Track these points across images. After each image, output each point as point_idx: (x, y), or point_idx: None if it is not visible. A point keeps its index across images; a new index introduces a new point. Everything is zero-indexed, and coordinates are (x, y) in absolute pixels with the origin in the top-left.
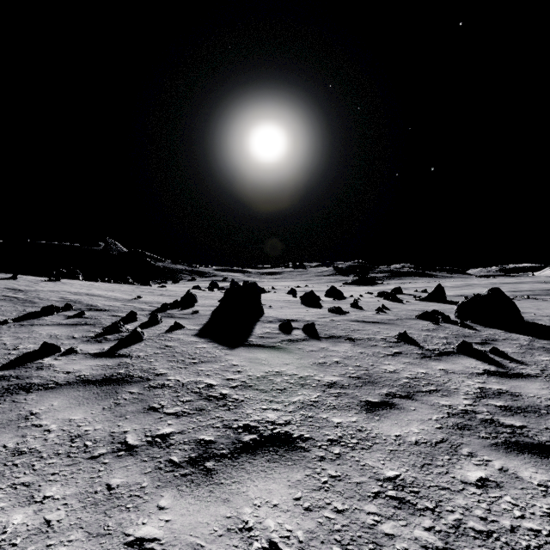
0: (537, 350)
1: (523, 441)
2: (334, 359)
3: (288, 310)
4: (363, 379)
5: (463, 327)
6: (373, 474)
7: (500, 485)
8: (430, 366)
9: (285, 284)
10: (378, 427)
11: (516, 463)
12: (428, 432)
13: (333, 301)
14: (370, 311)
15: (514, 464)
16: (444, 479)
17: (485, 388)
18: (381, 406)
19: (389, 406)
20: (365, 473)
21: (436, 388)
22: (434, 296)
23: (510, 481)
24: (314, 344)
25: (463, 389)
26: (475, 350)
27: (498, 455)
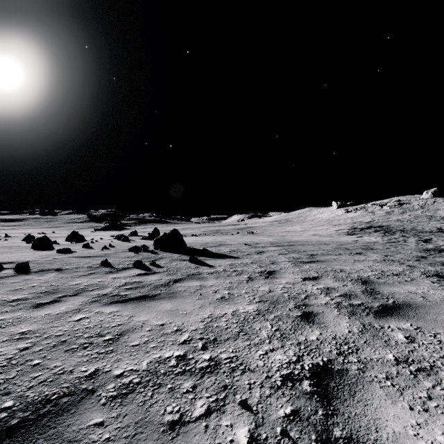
0: (177, 260)
1: (122, 299)
2: (33, 285)
3: (9, 255)
4: (49, 292)
5: (152, 253)
6: (10, 334)
7: (89, 317)
8: (107, 277)
9: (27, 232)
10: (36, 313)
11: (108, 308)
12: (70, 308)
13: (70, 244)
14: (98, 249)
15: (106, 308)
16: (59, 323)
17: (129, 282)
18: (50, 303)
19: (55, 302)
20: (4, 335)
21: (99, 287)
22: (152, 236)
23: (96, 315)
24: (20, 277)
25: (116, 285)
26: (145, 264)
27: (102, 307)
